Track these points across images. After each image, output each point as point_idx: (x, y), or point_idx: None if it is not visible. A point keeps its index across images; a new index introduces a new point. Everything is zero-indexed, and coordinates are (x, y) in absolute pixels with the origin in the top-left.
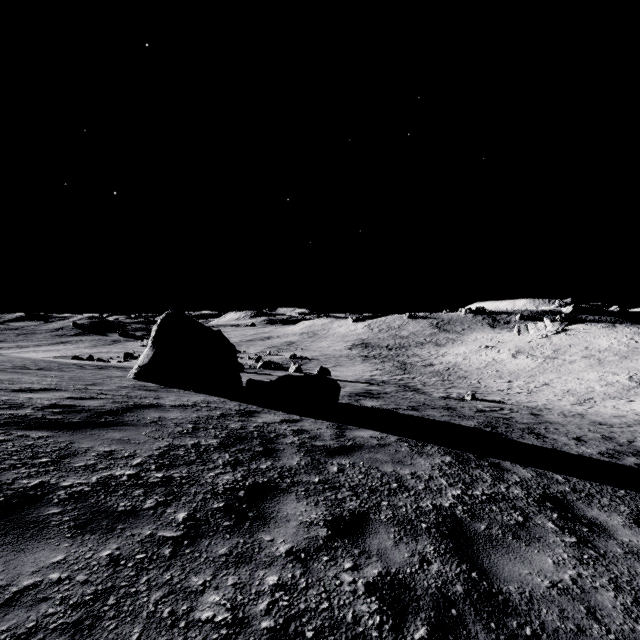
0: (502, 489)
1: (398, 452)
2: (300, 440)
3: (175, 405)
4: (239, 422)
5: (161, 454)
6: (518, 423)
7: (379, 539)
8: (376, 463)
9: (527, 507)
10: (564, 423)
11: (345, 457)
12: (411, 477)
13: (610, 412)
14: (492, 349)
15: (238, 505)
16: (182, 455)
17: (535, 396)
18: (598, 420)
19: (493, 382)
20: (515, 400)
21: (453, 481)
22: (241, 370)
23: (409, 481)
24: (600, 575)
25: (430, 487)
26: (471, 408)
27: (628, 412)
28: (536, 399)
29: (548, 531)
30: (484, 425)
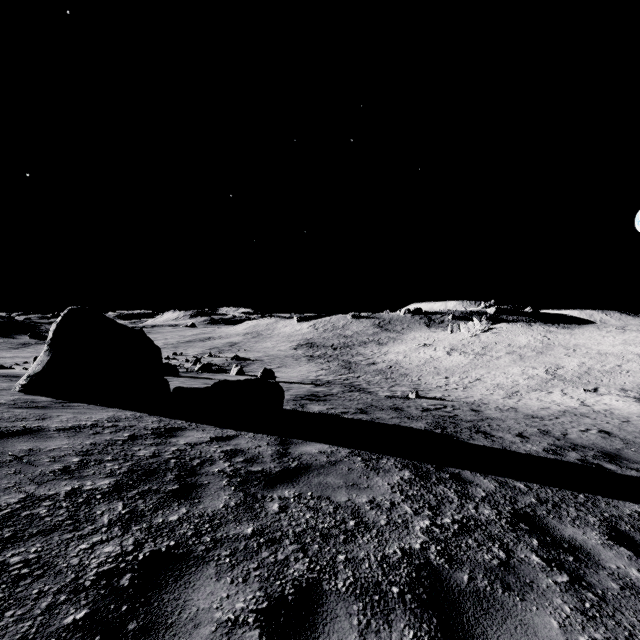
0: (471, 510)
1: (352, 471)
2: (232, 466)
3: (65, 428)
4: (152, 446)
5: (3, 518)
6: (464, 421)
7: (338, 633)
8: (327, 490)
9: (504, 534)
10: (503, 418)
11: (289, 486)
12: (370, 507)
13: (536, 404)
14: (429, 347)
15: (113, 608)
16: (42, 515)
17: (470, 391)
18: (530, 413)
19: (432, 379)
20: (454, 396)
21: (418, 506)
22: (175, 374)
23: (368, 514)
24: (614, 636)
25: (394, 520)
26: (417, 407)
27: (551, 403)
28: (472, 394)
29: (536, 569)
30: (434, 426)
